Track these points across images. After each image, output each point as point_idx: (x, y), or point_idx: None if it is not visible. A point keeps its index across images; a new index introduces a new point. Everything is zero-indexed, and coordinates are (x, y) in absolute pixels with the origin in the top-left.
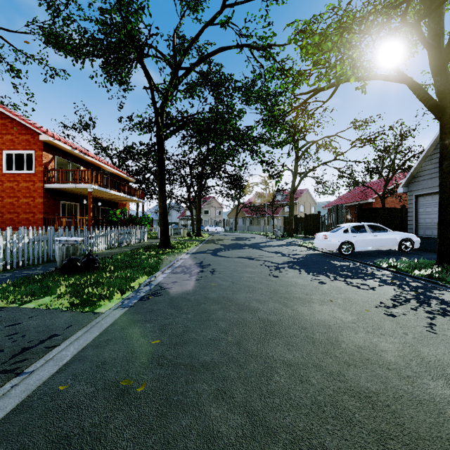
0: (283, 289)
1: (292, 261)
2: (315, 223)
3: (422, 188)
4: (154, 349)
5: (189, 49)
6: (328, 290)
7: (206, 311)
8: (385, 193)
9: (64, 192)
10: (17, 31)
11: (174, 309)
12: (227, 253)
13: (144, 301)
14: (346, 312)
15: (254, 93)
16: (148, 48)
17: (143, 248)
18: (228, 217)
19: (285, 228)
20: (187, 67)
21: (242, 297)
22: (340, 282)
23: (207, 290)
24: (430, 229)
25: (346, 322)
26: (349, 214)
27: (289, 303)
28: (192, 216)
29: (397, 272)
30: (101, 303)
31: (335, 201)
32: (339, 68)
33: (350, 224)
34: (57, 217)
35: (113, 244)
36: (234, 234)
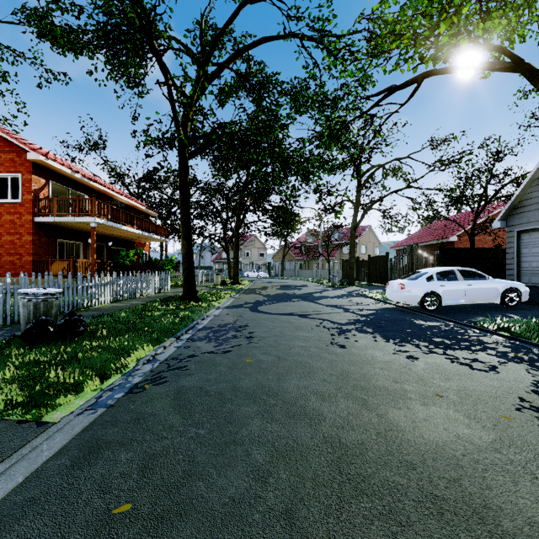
0: (356, 370)
1: (359, 321)
2: (382, 268)
3: (527, 222)
4: (111, 534)
5: (221, 37)
6: (426, 373)
7: (232, 420)
8: (475, 229)
9: (62, 227)
10: (1, 21)
11: (179, 415)
12: (271, 307)
13: (134, 396)
14: (473, 422)
15: (306, 97)
16: (167, 38)
17: (161, 301)
18: (273, 260)
19: (343, 274)
20: (218, 63)
21: (294, 387)
22: (439, 356)
23: (238, 371)
24: (538, 276)
25: (484, 448)
26: (428, 256)
27: (370, 400)
28: (228, 258)
29: (514, 338)
30: (62, 400)
31: (405, 240)
32: (443, 27)
33: (435, 269)
34: (50, 260)
35: (121, 295)
36: (280, 281)
